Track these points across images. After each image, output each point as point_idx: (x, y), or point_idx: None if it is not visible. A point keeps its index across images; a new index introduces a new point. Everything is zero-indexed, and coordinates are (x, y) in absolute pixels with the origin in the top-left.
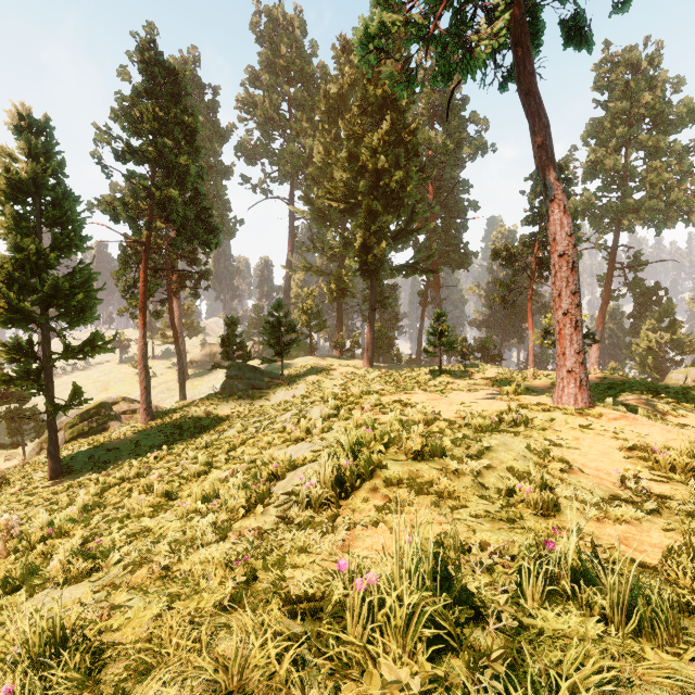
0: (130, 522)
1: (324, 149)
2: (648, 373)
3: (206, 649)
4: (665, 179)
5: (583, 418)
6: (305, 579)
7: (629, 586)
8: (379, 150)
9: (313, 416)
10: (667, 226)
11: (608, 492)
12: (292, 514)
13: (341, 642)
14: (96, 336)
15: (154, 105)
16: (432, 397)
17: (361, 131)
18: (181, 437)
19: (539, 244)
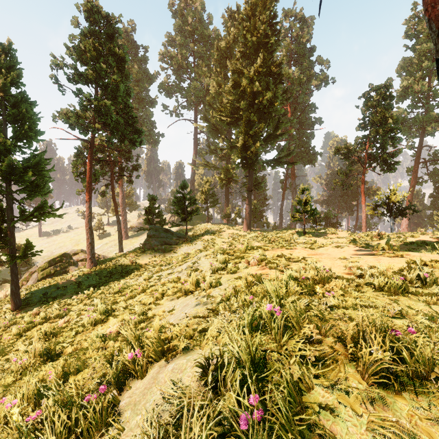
0: None
1: (216, 84)
2: None
3: None
4: None
5: None
6: None
7: None
8: (255, 78)
9: (204, 268)
10: None
11: None
12: None
13: None
14: (44, 204)
15: (95, 42)
16: (312, 253)
17: (242, 68)
18: (110, 279)
19: (369, 143)
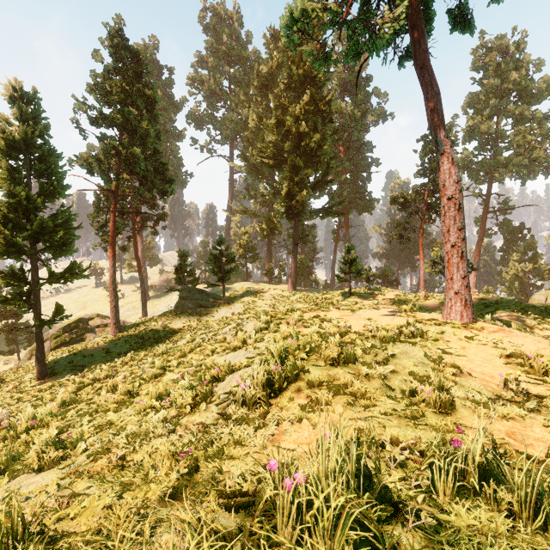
0: (98, 416)
1: (257, 117)
2: (515, 295)
3: (148, 542)
4: (528, 141)
5: (468, 331)
6: (240, 472)
7: (536, 486)
8: (301, 117)
9: (248, 329)
10: (530, 178)
11: (494, 392)
12: (230, 411)
13: (272, 541)
14: (74, 265)
15: (121, 81)
16: (344, 314)
17: (286, 103)
18: (143, 345)
19: (428, 192)
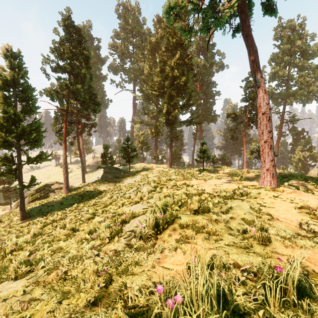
0: (54, 244)
1: (149, 67)
2: (299, 170)
3: None
4: (307, 81)
5: (275, 192)
6: (138, 287)
7: None
8: (174, 67)
9: (143, 191)
10: (308, 102)
11: (293, 231)
12: (132, 242)
13: None
14: (42, 153)
15: (70, 46)
16: (200, 182)
17: (166, 59)
18: (82, 200)
19: (248, 111)
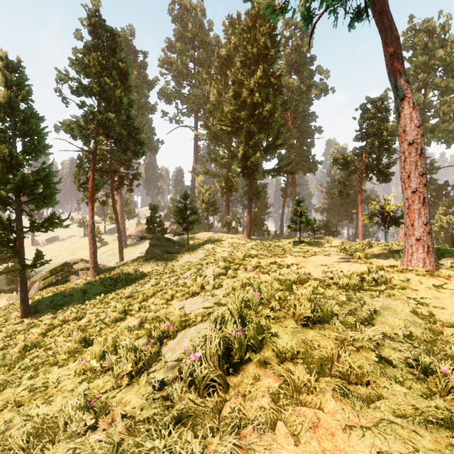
0: (42, 371)
1: (217, 92)
2: (441, 243)
3: None
4: (453, 109)
5: (434, 279)
6: None
7: None
8: (255, 89)
9: (207, 274)
10: None
11: None
12: (174, 393)
13: None
14: (53, 215)
15: (99, 56)
16: (300, 260)
17: (242, 78)
18: (116, 287)
19: (366, 154)
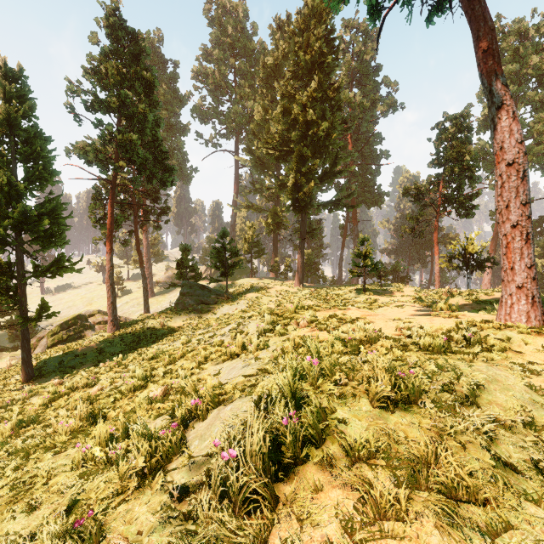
0: (32, 459)
1: (262, 109)
2: None
3: None
4: None
5: (543, 338)
6: None
7: None
8: (308, 105)
9: (250, 330)
10: None
11: None
12: (198, 510)
13: None
14: (62, 257)
15: (118, 64)
16: (366, 313)
17: (293, 91)
18: (138, 345)
19: (443, 183)
